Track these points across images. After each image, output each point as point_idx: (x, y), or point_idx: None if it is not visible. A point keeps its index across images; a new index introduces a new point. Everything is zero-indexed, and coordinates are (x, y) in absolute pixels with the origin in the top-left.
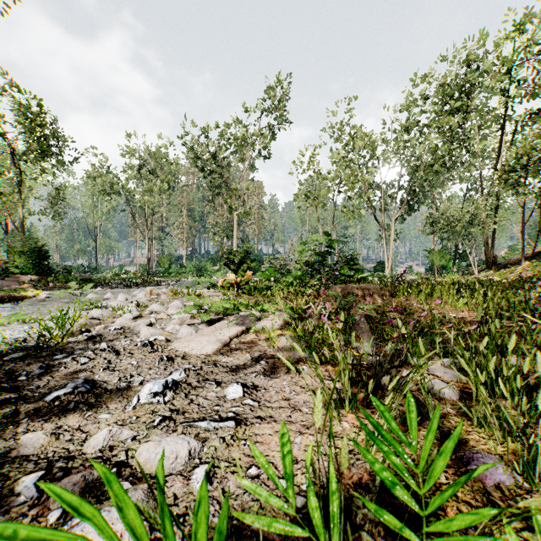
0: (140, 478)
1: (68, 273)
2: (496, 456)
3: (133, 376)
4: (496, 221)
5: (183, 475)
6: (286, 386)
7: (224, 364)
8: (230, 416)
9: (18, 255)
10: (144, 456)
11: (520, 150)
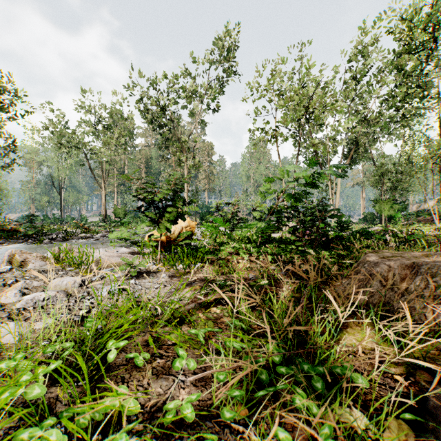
0: None
1: None
2: None
3: None
4: None
5: None
6: None
7: None
8: None
9: None
10: None
11: None
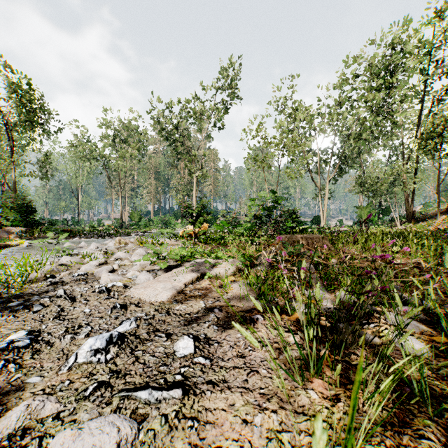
0: None
1: (51, 225)
2: None
3: (82, 326)
4: (416, 181)
5: None
6: (240, 340)
7: (177, 312)
8: (177, 380)
9: (9, 210)
10: None
11: (436, 120)
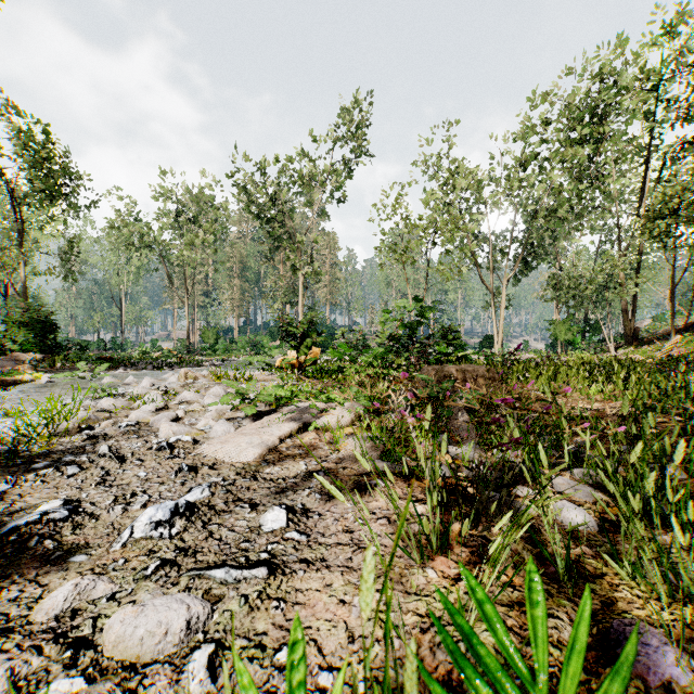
0: (105, 669)
1: (81, 350)
2: (661, 631)
3: (136, 495)
4: (638, 282)
5: (174, 663)
6: (349, 511)
7: (267, 477)
8: (262, 558)
9: (16, 327)
10: (115, 630)
11: (669, 190)
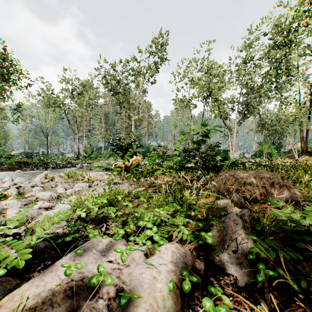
0: None
1: (10, 158)
2: None
3: None
4: None
5: None
6: None
7: None
8: None
9: None
10: None
11: None
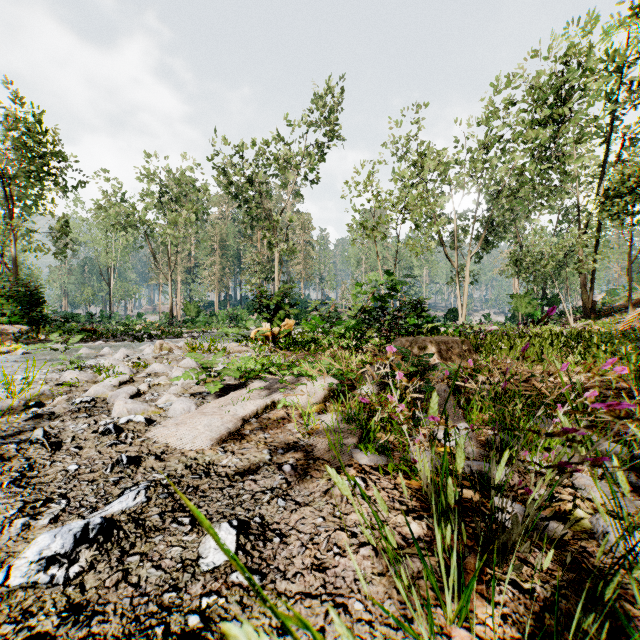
0: None
1: (66, 322)
2: None
3: (51, 501)
4: (597, 258)
5: None
6: (321, 530)
7: (222, 471)
8: (189, 628)
9: (4, 300)
10: None
11: (627, 169)
